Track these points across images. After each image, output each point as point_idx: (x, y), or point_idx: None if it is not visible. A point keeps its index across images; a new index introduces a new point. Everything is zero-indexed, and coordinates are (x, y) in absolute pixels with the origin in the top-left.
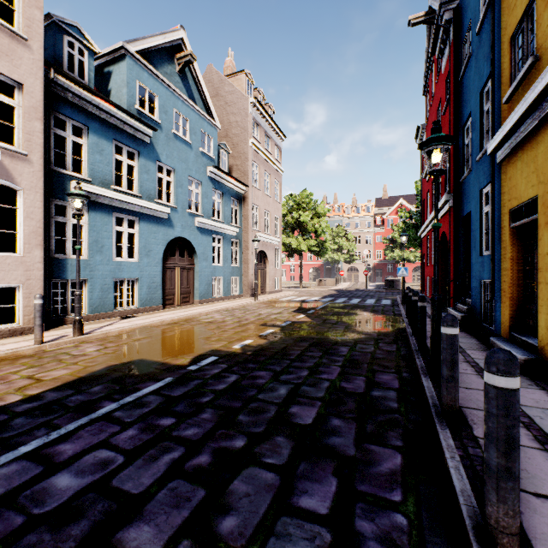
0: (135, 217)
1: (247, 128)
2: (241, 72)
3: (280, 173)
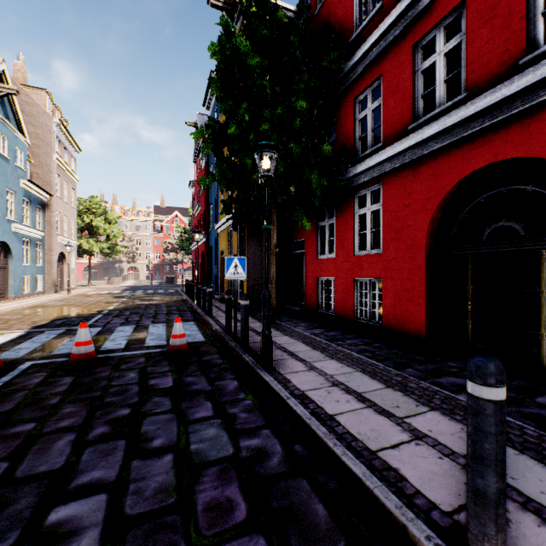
0: None
1: (50, 144)
2: (43, 89)
3: (76, 182)
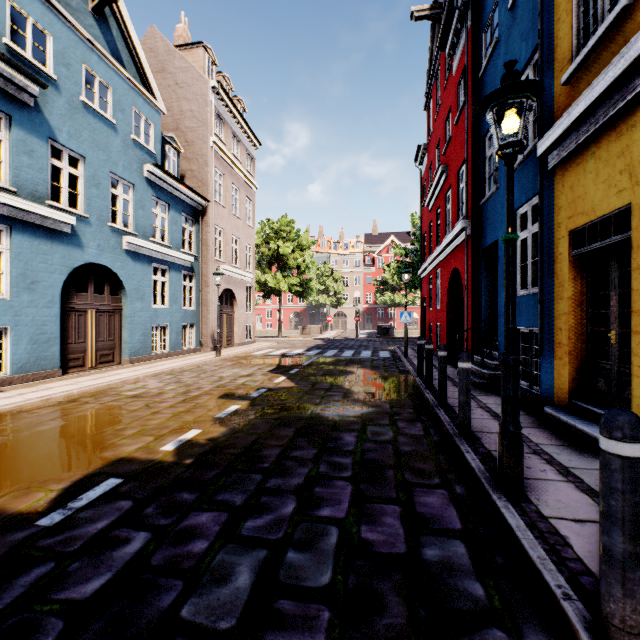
0: (4, 225)
1: (206, 122)
2: (199, 44)
3: (253, 189)
